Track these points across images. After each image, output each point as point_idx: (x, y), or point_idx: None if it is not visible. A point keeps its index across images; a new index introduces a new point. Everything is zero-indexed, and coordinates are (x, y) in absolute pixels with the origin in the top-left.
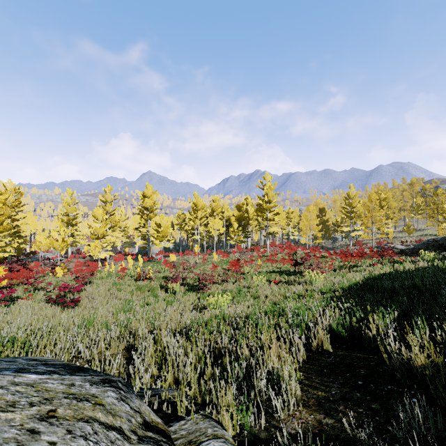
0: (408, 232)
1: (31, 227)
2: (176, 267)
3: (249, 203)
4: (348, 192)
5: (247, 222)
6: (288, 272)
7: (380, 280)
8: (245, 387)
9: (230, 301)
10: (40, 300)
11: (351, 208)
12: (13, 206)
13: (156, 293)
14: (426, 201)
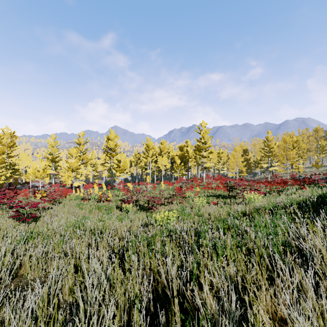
0: (317, 167)
1: (25, 164)
2: (130, 191)
3: (189, 146)
4: (266, 136)
5: (187, 159)
6: (223, 196)
7: None
8: None
9: (176, 218)
10: (7, 216)
11: (269, 149)
12: (9, 146)
13: (111, 211)
14: None
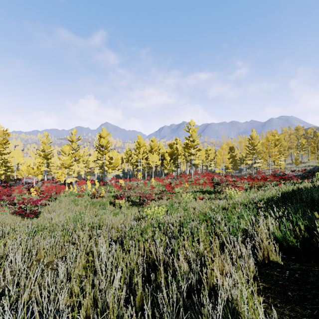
0: (296, 163)
1: (17, 160)
2: (123, 188)
3: (178, 143)
4: (250, 135)
5: (177, 156)
6: (209, 192)
7: (293, 194)
8: (186, 317)
9: (164, 212)
10: (8, 212)
11: (253, 146)
12: (2, 143)
13: (105, 207)
14: (308, 142)
